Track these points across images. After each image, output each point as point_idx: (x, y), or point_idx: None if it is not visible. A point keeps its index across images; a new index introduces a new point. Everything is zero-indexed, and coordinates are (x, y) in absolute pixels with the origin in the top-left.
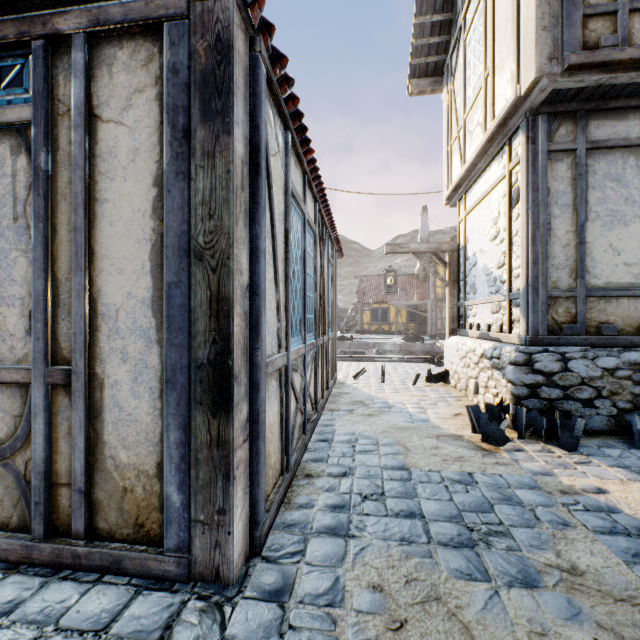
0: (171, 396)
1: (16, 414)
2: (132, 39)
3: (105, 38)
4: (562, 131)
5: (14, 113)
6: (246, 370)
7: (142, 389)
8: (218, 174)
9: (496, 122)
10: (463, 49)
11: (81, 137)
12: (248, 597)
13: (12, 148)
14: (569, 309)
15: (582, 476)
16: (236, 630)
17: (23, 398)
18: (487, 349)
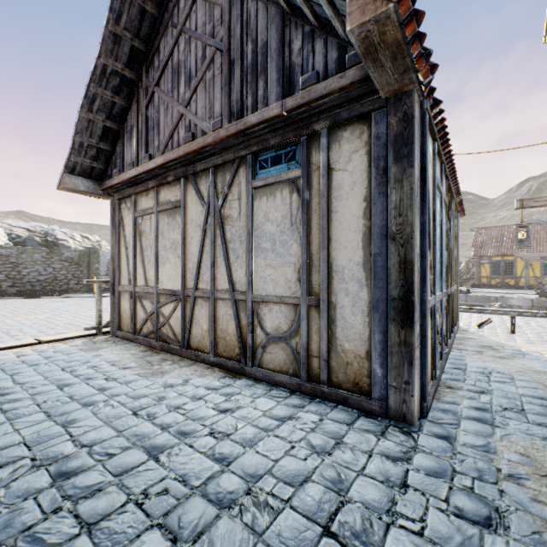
0: (375, 315)
1: (291, 319)
2: (351, 125)
3: (336, 127)
4: None
5: (292, 174)
6: (418, 304)
7: (357, 311)
8: (404, 191)
9: None
10: None
11: (325, 181)
12: (425, 434)
13: (289, 191)
14: None
15: None
16: (423, 444)
17: (295, 312)
18: None
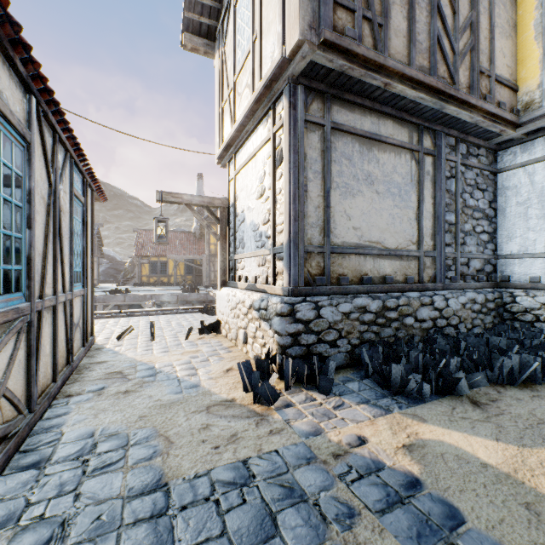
0: None
1: None
2: None
3: None
4: (315, 106)
5: None
6: None
7: None
8: None
9: (264, 82)
10: (234, 14)
11: None
12: None
13: None
14: (320, 263)
15: (344, 425)
16: None
17: None
18: (255, 300)
